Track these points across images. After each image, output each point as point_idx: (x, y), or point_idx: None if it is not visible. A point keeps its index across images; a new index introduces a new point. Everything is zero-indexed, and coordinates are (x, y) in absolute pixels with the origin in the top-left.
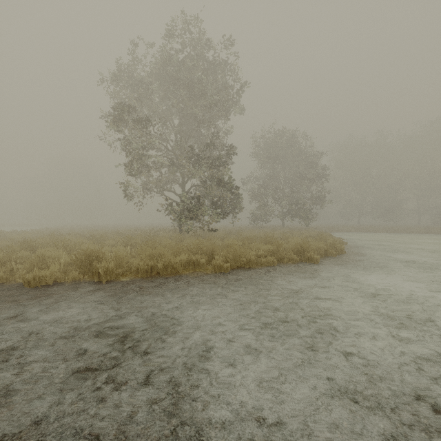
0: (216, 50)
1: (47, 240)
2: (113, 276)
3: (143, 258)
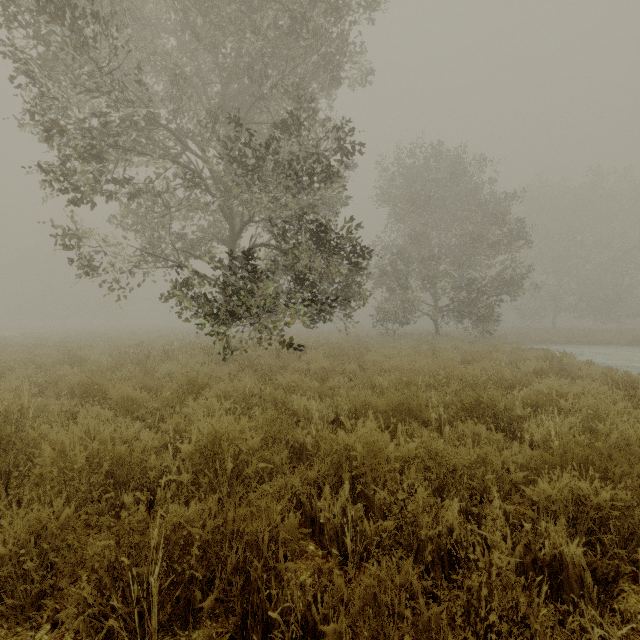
0: None
1: None
2: None
3: None
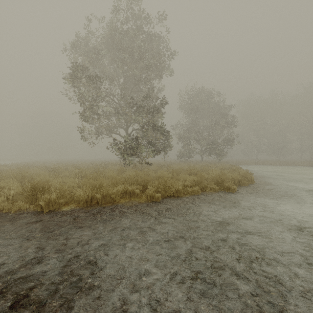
0: (151, 23)
1: (12, 172)
2: (55, 206)
3: (84, 189)
